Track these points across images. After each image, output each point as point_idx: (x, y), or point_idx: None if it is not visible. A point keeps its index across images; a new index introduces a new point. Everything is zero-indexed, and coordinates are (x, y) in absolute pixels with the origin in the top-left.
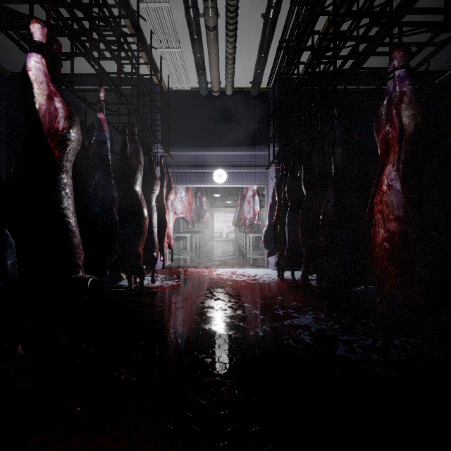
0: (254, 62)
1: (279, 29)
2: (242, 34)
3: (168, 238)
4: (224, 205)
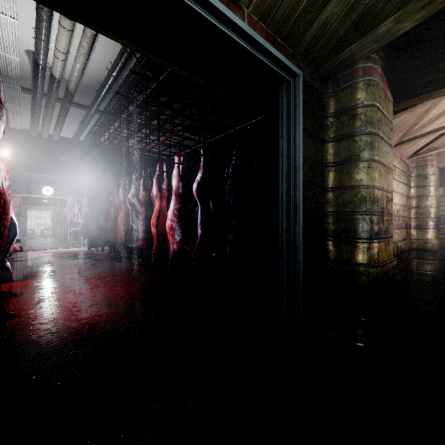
0: (75, 131)
1: (89, 127)
2: (67, 122)
3: None
4: (39, 203)
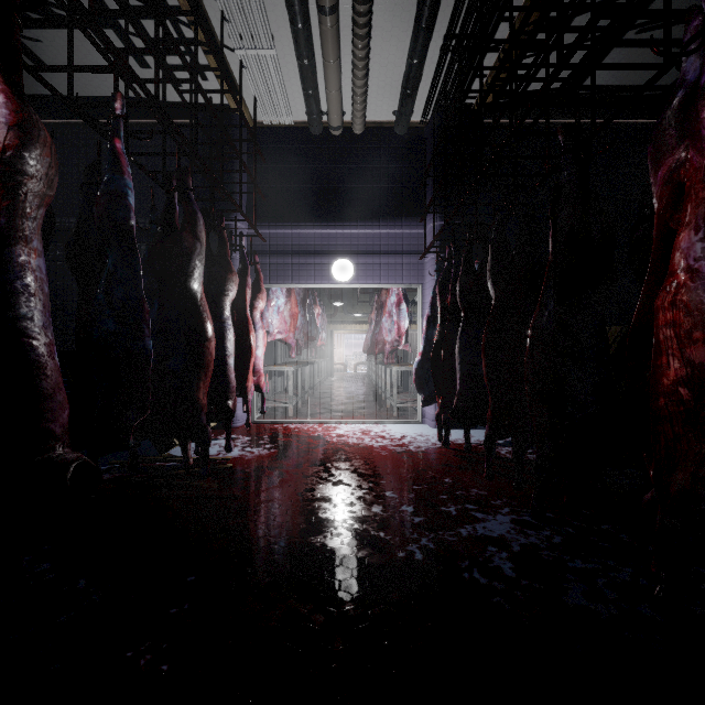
0: (401, 75)
1: (444, 15)
2: (380, 23)
3: (254, 374)
4: (350, 320)
